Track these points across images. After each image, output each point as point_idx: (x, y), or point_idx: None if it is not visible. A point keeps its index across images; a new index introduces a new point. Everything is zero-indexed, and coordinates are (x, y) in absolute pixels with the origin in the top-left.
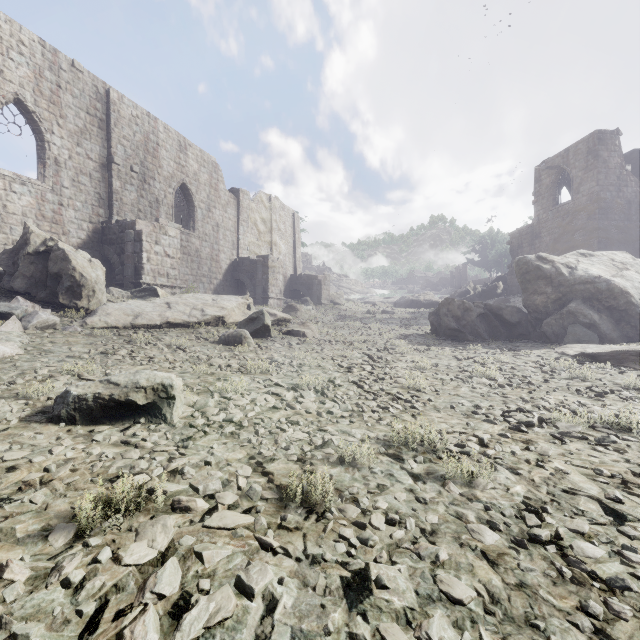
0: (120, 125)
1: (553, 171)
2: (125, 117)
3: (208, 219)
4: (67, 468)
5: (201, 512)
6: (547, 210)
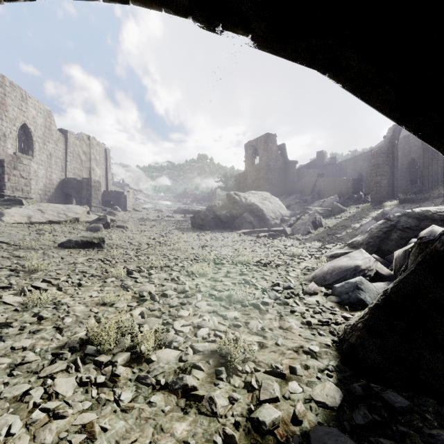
0: None
1: (252, 147)
2: None
3: (43, 150)
4: (92, 253)
5: (132, 255)
6: (250, 166)
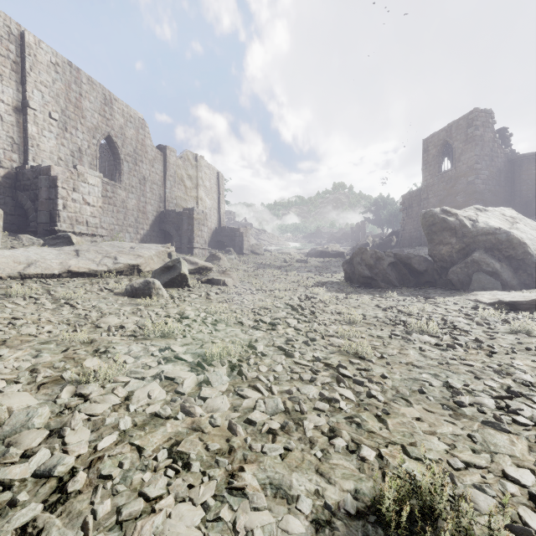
0: (37, 70)
1: (438, 143)
2: (43, 62)
3: (135, 172)
4: None
5: None
6: (433, 176)
